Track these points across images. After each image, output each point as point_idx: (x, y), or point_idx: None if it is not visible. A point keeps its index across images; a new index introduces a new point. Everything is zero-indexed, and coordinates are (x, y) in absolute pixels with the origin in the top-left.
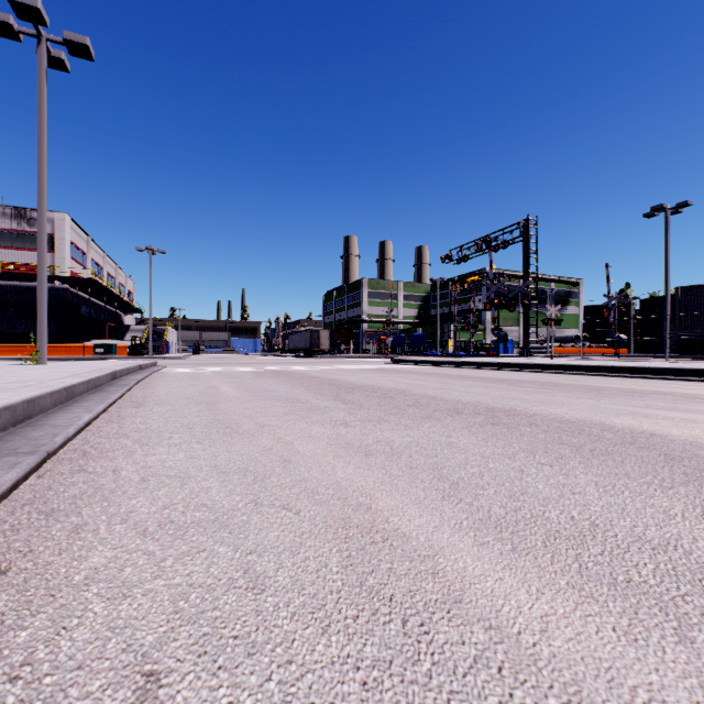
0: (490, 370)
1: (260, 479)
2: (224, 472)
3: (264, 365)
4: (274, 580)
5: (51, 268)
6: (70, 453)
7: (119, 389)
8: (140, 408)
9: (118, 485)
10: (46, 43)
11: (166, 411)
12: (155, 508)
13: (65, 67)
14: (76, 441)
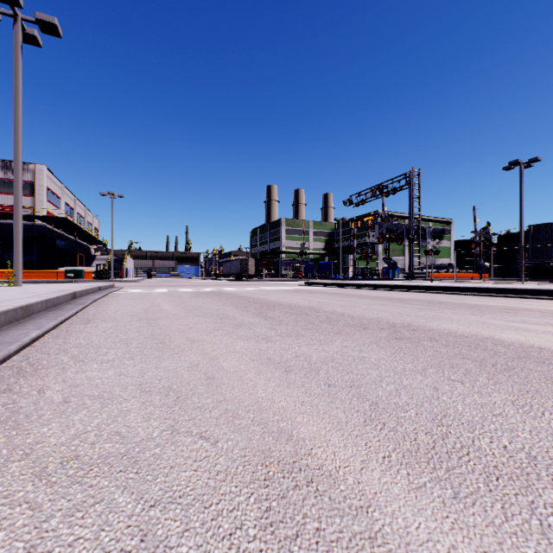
0: (384, 290)
1: (181, 399)
2: (148, 391)
3: (202, 287)
4: (175, 552)
5: (31, 209)
6: (5, 370)
7: (74, 307)
8: (88, 324)
9: (36, 408)
10: (21, 22)
11: (110, 327)
12: (64, 438)
13: (38, 43)
14: (17, 357)
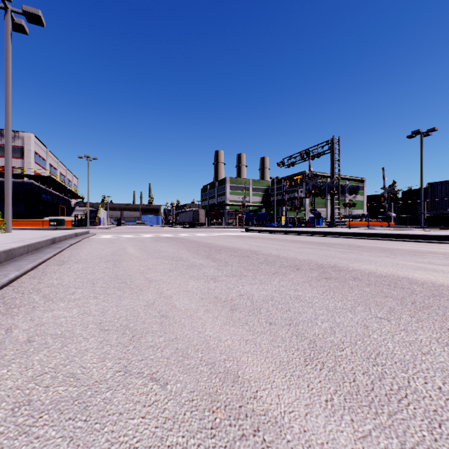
0: (311, 236)
1: (136, 338)
2: (106, 330)
3: (162, 233)
4: None
5: (21, 169)
6: None
7: (52, 251)
8: (62, 266)
9: (1, 348)
10: (11, 13)
11: (81, 268)
12: (21, 380)
13: (25, 31)
14: None
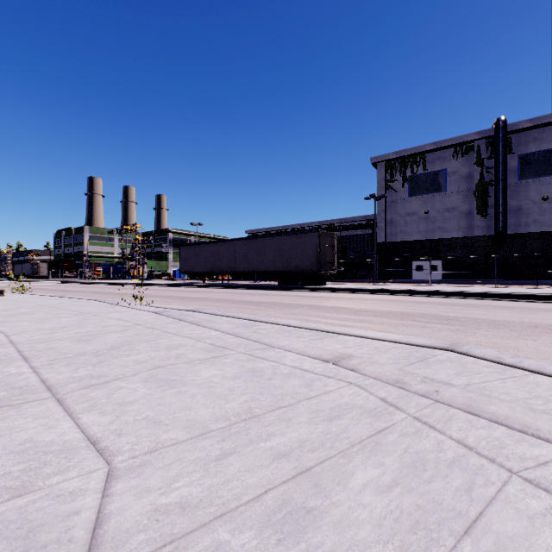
0: (82, 284)
1: None
2: None
3: None
4: None
5: None
6: None
7: None
8: None
9: None
10: None
11: None
12: None
13: None
14: None
